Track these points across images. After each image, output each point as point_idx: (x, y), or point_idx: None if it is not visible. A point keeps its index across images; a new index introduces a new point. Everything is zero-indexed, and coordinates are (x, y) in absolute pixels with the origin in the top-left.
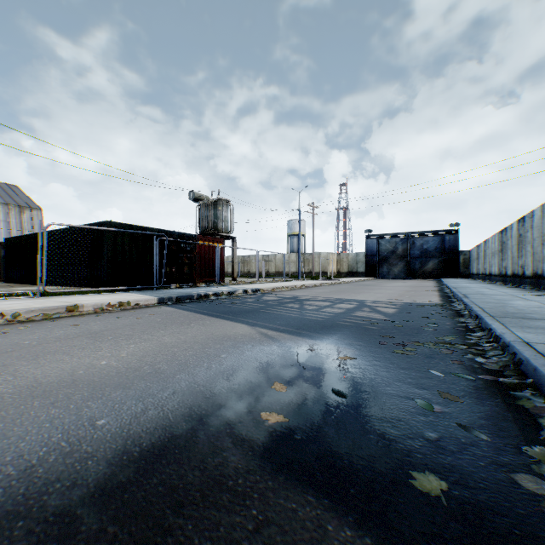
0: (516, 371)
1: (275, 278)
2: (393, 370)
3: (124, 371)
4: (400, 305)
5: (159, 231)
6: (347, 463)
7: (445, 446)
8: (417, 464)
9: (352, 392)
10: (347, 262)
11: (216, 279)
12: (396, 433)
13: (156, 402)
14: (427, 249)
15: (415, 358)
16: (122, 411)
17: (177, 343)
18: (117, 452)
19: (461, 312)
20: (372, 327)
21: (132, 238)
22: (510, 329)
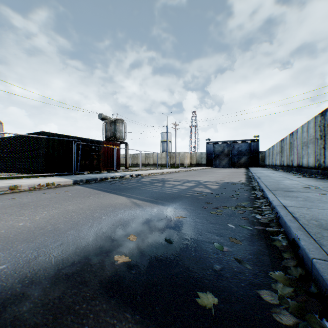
0: (276, 223)
1: (152, 167)
2: (206, 225)
3: (33, 230)
4: (222, 183)
5: (78, 138)
6: (159, 289)
7: (224, 274)
8: (203, 287)
9: (177, 239)
10: (196, 158)
11: (114, 168)
12: (196, 266)
13: (47, 251)
14: (241, 150)
15: (221, 217)
16: (20, 258)
17: (76, 210)
18: (5, 288)
19: (255, 187)
20: (201, 197)
21: (59, 142)
22: (278, 197)
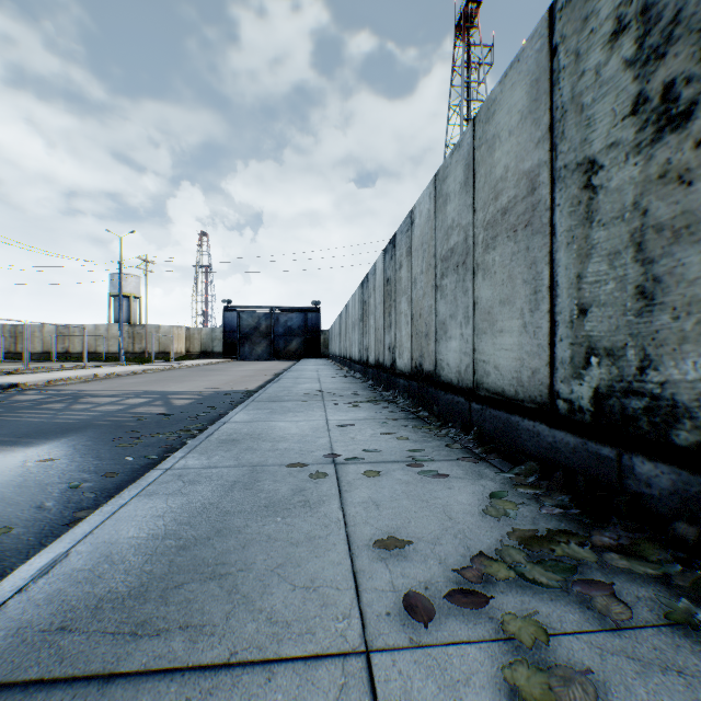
0: None
1: (80, 361)
2: (88, 463)
3: None
4: (207, 394)
5: None
6: None
7: (50, 508)
8: (4, 525)
9: (10, 489)
10: (200, 339)
11: None
12: (13, 511)
13: None
14: (292, 327)
15: (130, 449)
16: None
17: None
18: None
19: None
20: (132, 423)
21: None
22: (241, 412)
